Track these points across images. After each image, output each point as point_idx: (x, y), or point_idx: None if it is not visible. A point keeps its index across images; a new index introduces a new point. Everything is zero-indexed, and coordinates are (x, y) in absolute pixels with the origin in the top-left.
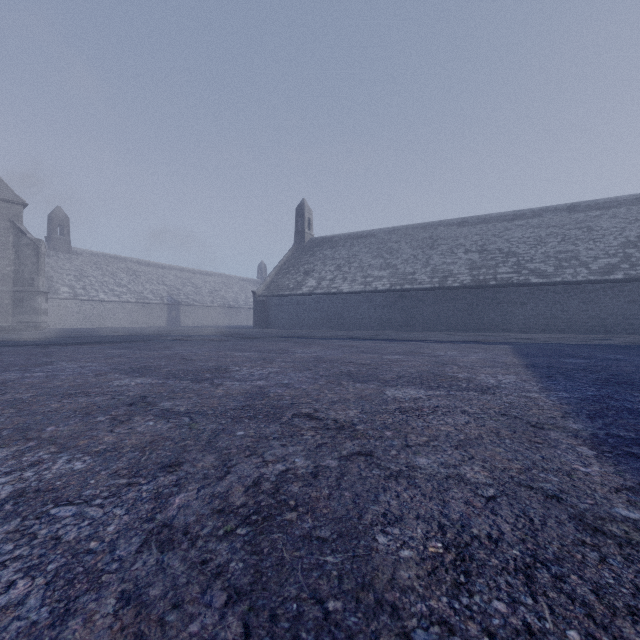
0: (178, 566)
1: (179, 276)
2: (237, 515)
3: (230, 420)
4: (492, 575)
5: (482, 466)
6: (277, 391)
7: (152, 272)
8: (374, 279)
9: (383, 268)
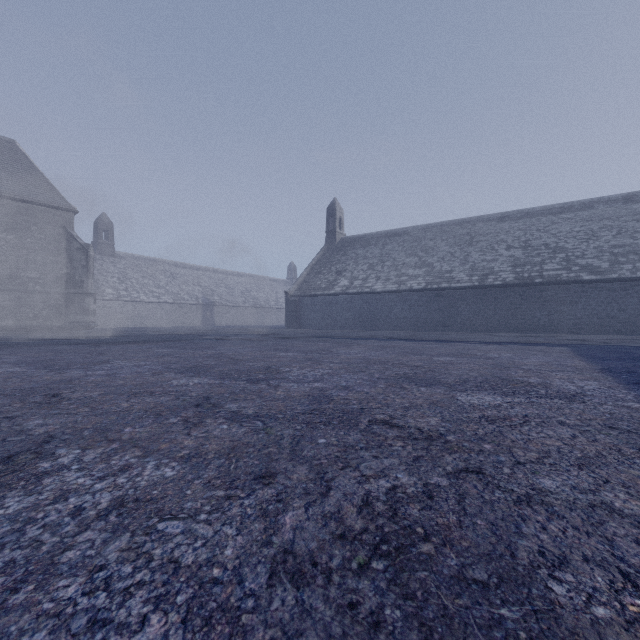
0: (323, 609)
1: (213, 277)
2: (363, 543)
3: (305, 425)
4: None
5: (627, 493)
6: (339, 394)
7: (188, 274)
8: (409, 278)
9: (418, 266)
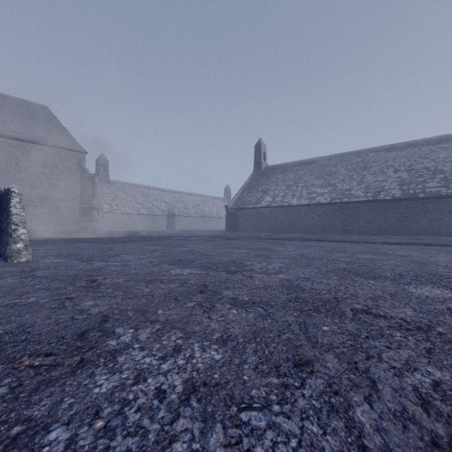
0: None
1: (173, 196)
2: None
3: (299, 313)
4: None
5: None
6: (306, 285)
7: (157, 194)
8: (317, 195)
9: (324, 186)
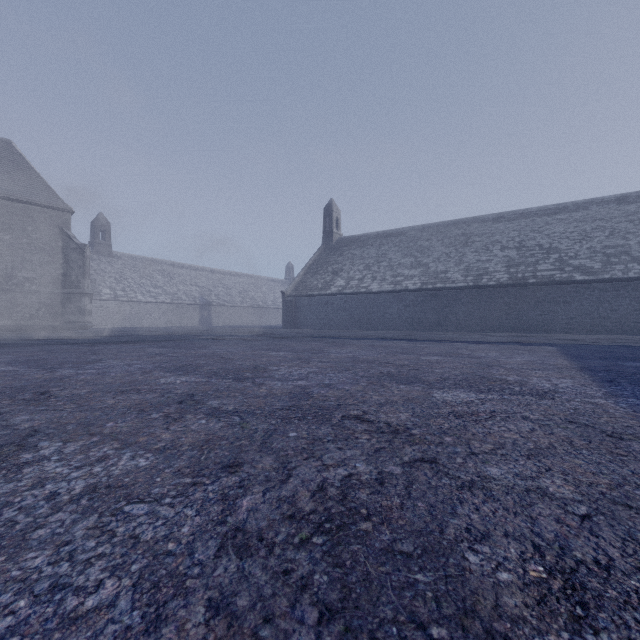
0: (260, 575)
1: (210, 277)
2: (309, 522)
3: (280, 420)
4: (614, 609)
5: (564, 479)
6: (320, 392)
7: (185, 274)
8: (404, 278)
9: (414, 267)
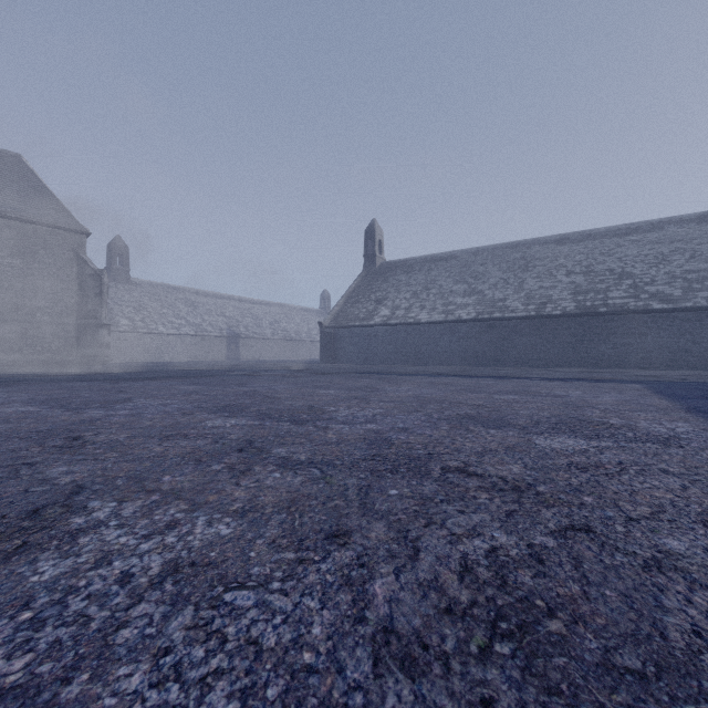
0: (451, 707)
1: (238, 307)
2: (476, 620)
3: (369, 474)
4: None
5: None
6: (399, 437)
7: (211, 303)
8: (457, 307)
9: (467, 294)
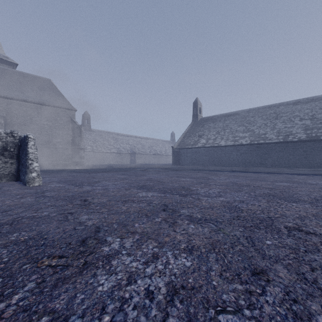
0: None
1: (135, 140)
2: None
3: (244, 228)
4: None
5: None
6: (243, 206)
7: (123, 138)
8: (240, 138)
9: (245, 132)
